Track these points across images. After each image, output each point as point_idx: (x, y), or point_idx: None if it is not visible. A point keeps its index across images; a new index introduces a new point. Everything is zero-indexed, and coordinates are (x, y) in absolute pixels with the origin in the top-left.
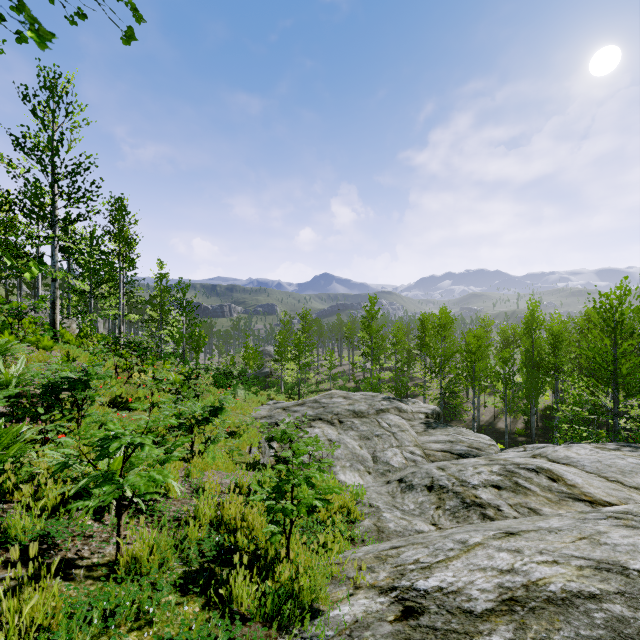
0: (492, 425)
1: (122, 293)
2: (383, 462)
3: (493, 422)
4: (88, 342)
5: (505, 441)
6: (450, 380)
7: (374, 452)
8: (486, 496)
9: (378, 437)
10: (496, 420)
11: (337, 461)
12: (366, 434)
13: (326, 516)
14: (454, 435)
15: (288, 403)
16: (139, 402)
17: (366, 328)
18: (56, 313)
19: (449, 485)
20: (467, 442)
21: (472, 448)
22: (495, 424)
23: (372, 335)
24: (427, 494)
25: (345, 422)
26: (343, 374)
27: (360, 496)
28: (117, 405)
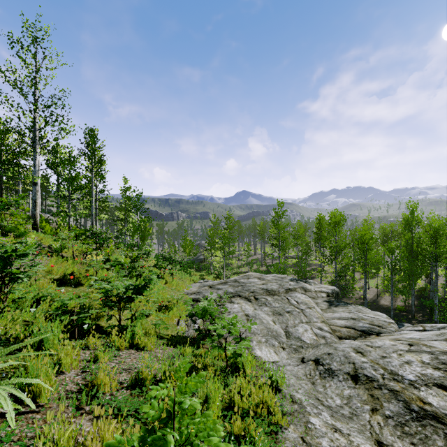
0: (376, 302)
1: (95, 199)
2: (295, 337)
3: (376, 300)
4: (61, 232)
5: (391, 316)
6: (343, 266)
7: (286, 327)
8: (436, 401)
9: (289, 313)
10: (379, 298)
11: (253, 336)
12: (278, 310)
13: (241, 429)
14: (355, 313)
15: (214, 282)
16: (86, 279)
17: (275, 225)
18: (36, 210)
19: (378, 377)
20: (368, 319)
21: (373, 325)
22: (378, 301)
23: (279, 231)
24: (353, 386)
25: (260, 299)
26: (257, 261)
27: (279, 384)
28: (66, 281)
